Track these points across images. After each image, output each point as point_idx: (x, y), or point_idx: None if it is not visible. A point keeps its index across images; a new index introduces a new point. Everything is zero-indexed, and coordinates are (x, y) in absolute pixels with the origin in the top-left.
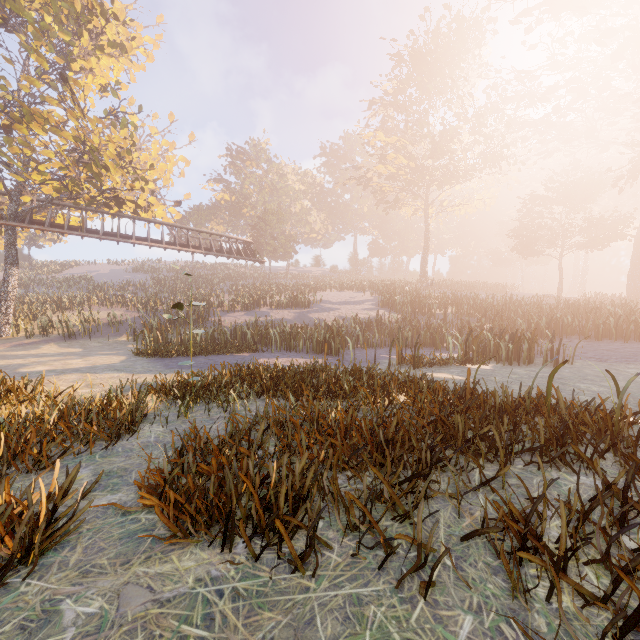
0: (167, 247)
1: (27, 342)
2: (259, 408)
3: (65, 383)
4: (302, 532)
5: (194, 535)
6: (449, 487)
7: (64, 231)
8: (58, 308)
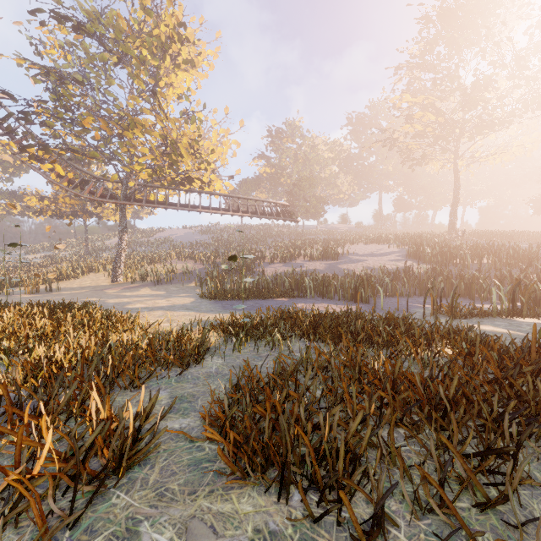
0: (223, 213)
1: (132, 286)
2: (300, 349)
3: (153, 318)
4: (359, 495)
5: (251, 475)
6: (535, 468)
7: (154, 205)
8: (151, 262)
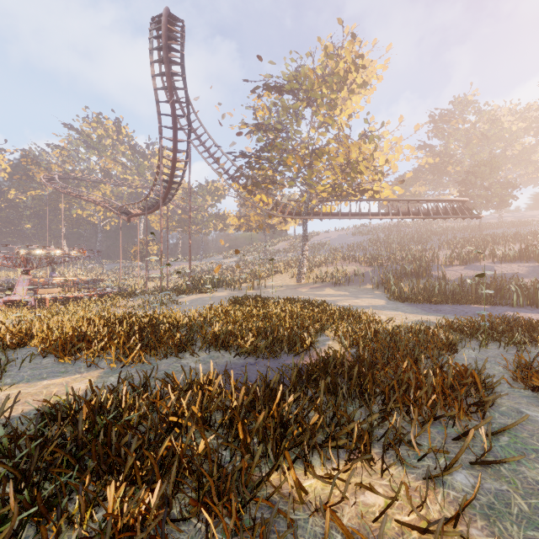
0: (393, 218)
1: (315, 286)
2: None
3: (373, 315)
4: None
5: None
6: None
7: (330, 217)
8: (320, 265)
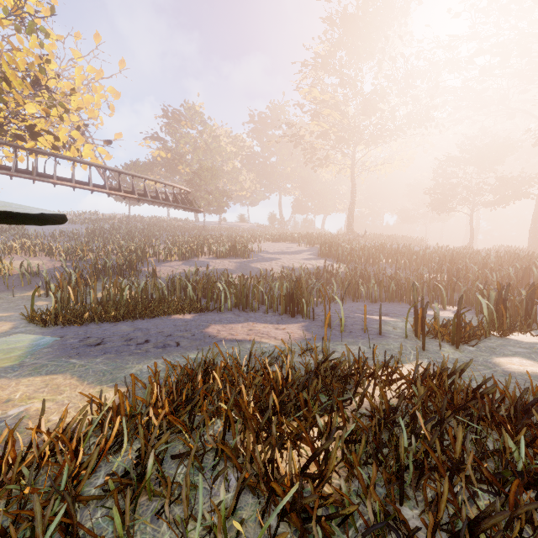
0: (94, 189)
1: None
2: None
3: None
4: None
5: None
6: None
7: None
8: None
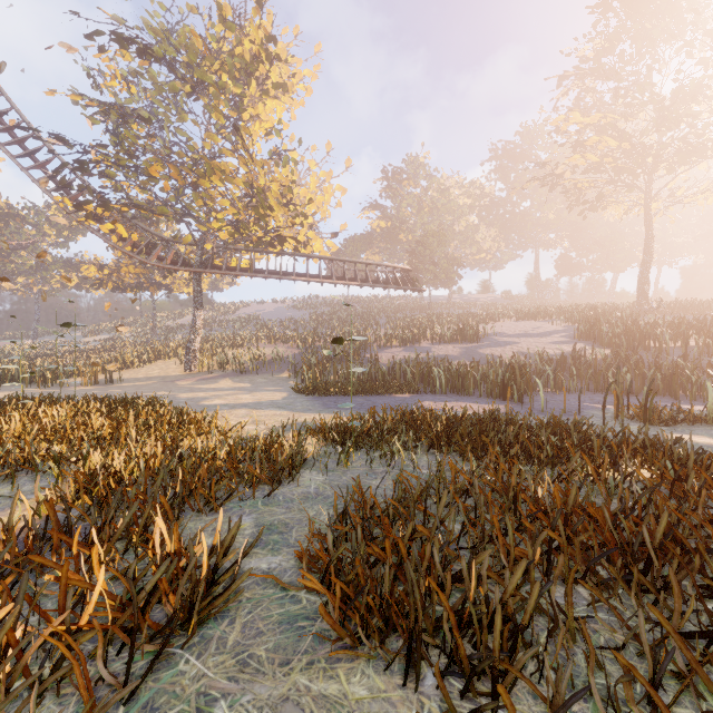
0: (324, 281)
1: (209, 377)
2: (429, 464)
3: (235, 418)
4: (522, 684)
5: (364, 642)
6: None
7: (237, 273)
8: (232, 345)
